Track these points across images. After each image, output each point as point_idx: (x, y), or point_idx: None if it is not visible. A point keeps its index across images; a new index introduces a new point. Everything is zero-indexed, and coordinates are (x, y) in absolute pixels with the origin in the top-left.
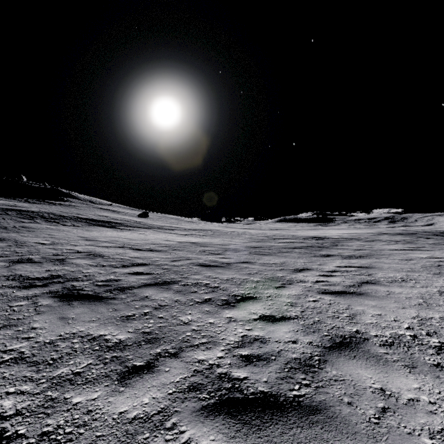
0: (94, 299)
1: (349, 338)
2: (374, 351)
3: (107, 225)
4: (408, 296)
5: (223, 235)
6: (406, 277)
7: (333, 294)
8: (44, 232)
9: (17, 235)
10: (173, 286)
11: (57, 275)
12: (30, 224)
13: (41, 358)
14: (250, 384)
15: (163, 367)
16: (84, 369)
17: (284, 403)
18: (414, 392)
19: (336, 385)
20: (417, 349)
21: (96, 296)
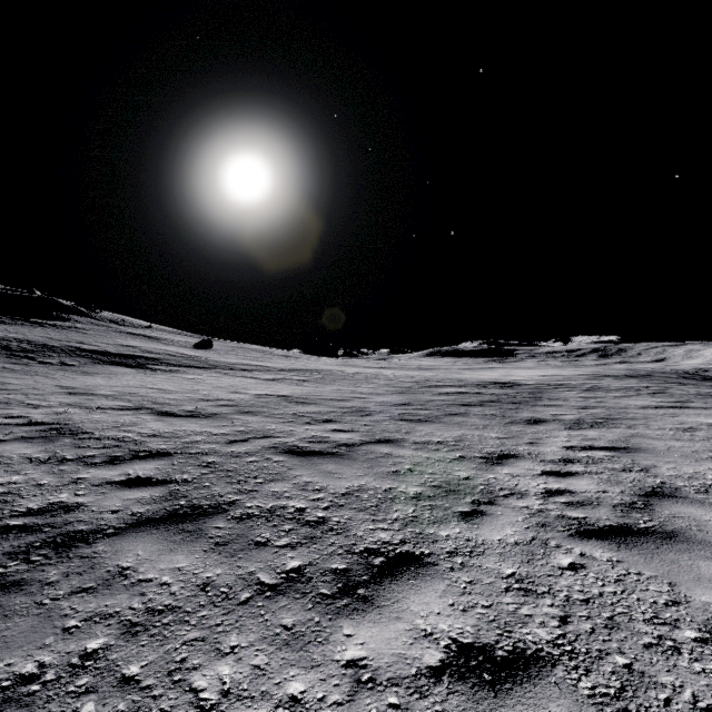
0: None
1: None
2: None
3: (130, 363)
4: None
5: (340, 380)
6: None
7: (606, 538)
8: None
9: None
10: (211, 525)
11: None
12: None
13: None
14: None
15: None
16: None
17: None
18: None
19: None
20: None
21: None
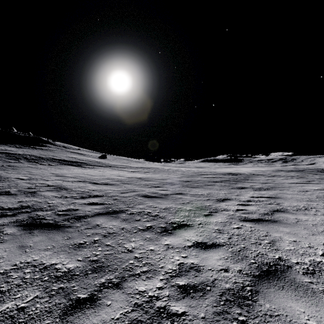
0: (52, 227)
1: (274, 265)
2: (299, 280)
3: (75, 164)
4: (314, 223)
5: (162, 172)
6: (307, 206)
7: (252, 221)
8: (25, 170)
9: (3, 172)
10: (121, 215)
11: (26, 206)
12: (15, 163)
13: None
14: (188, 321)
15: (105, 300)
16: (30, 303)
17: None
18: None
19: (272, 322)
20: None
21: (55, 225)
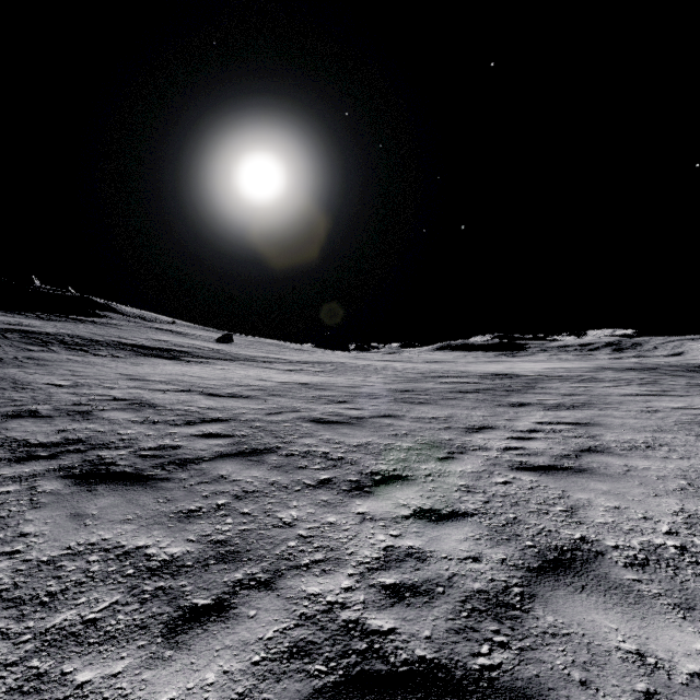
0: (133, 480)
1: (571, 551)
2: (616, 576)
3: (166, 356)
4: (660, 474)
5: (352, 371)
6: (652, 442)
7: (535, 471)
8: (63, 367)
9: (18, 371)
10: (269, 458)
11: (75, 439)
12: (42, 353)
13: (29, 592)
14: (400, 643)
15: (245, 608)
16: (105, 613)
17: (464, 683)
18: (698, 659)
19: (555, 645)
20: (690, 572)
21: (138, 475)
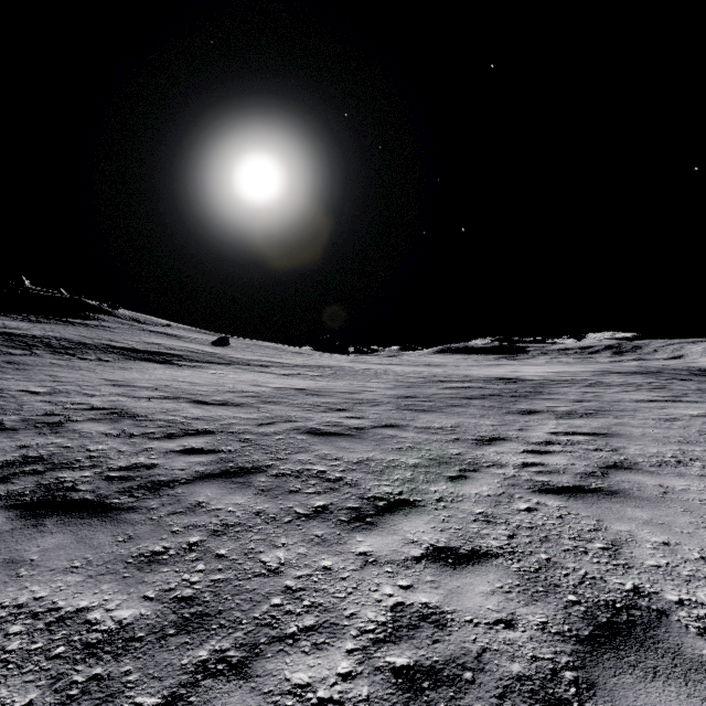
0: (91, 511)
1: (626, 610)
2: (692, 651)
3: (158, 359)
4: (703, 497)
5: (351, 375)
6: (681, 455)
7: (561, 493)
8: (44, 372)
9: None
10: (256, 479)
11: (35, 457)
12: (24, 357)
13: None
14: None
15: None
16: None
17: None
18: None
19: None
20: None
21: (99, 504)
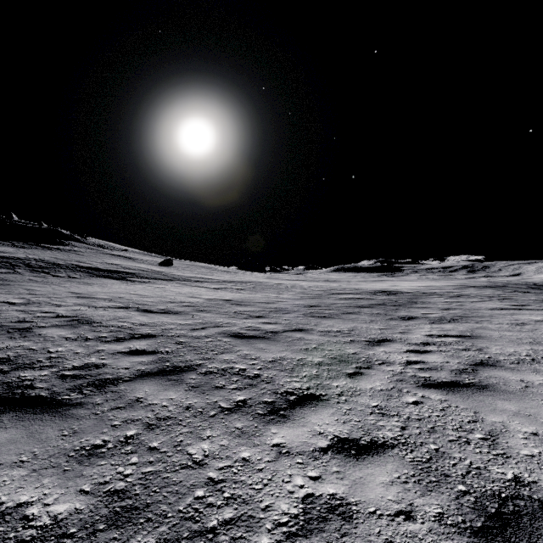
0: (44, 407)
1: (511, 500)
2: None
3: (116, 276)
4: None
5: (267, 289)
6: (534, 354)
7: (441, 388)
8: (23, 286)
9: None
10: (188, 377)
11: (3, 358)
12: (8, 275)
13: None
14: None
15: None
16: None
17: None
18: None
19: None
20: None
21: (51, 400)
